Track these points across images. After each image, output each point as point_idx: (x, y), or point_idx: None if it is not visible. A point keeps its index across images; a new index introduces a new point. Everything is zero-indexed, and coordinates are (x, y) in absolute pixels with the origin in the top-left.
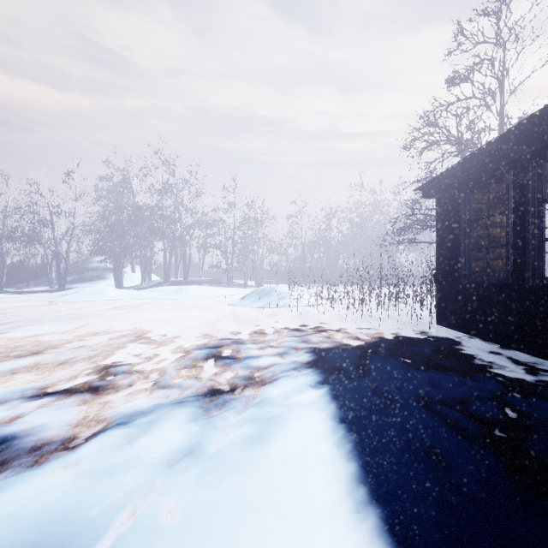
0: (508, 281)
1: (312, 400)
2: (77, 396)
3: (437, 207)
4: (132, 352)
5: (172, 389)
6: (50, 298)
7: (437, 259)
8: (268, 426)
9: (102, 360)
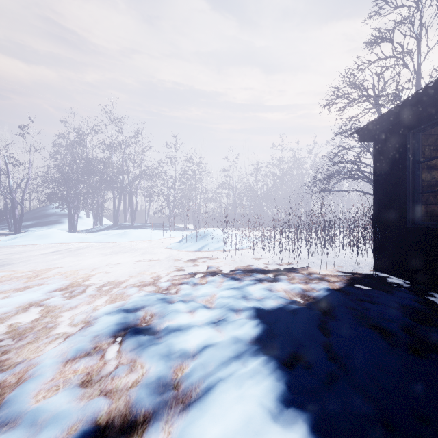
0: None
1: None
2: None
3: (376, 150)
4: (21, 321)
5: (11, 435)
6: None
7: (375, 204)
8: None
9: None
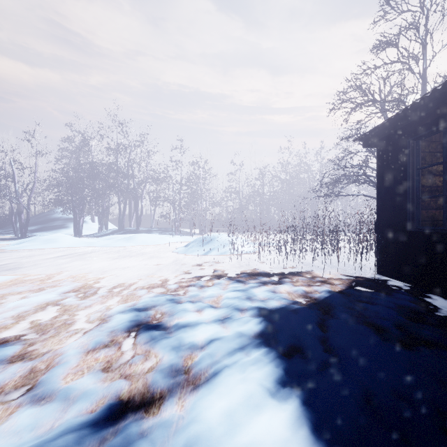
0: None
1: (276, 441)
2: None
3: (379, 156)
4: (40, 318)
5: (49, 406)
6: (6, 246)
7: (378, 209)
8: None
9: None
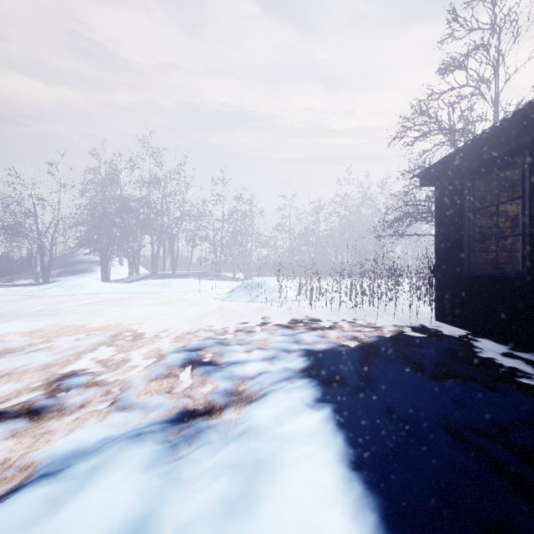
0: (523, 274)
1: (310, 429)
2: (7, 424)
3: (437, 196)
4: (98, 356)
5: (133, 411)
6: (31, 292)
7: (436, 251)
8: (253, 481)
9: (59, 368)
